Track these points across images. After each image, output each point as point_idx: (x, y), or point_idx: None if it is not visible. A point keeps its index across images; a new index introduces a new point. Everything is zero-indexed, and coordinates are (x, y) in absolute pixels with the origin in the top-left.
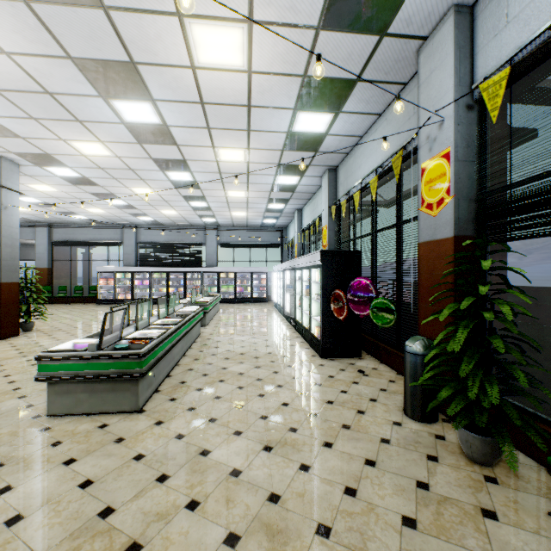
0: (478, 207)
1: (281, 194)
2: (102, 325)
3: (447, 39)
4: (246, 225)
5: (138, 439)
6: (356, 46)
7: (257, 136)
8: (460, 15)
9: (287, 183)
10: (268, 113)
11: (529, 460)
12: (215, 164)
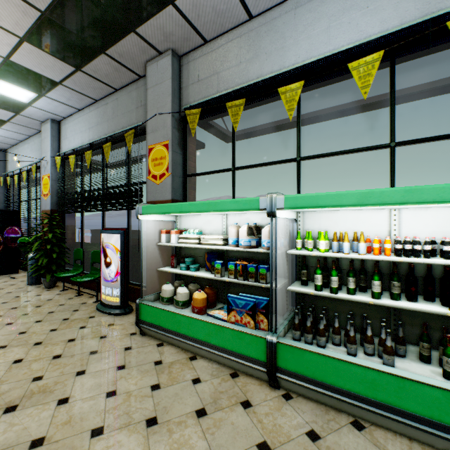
0: (59, 199)
1: None
2: None
3: (49, 130)
4: None
5: None
6: (2, 111)
7: None
8: (54, 123)
9: None
10: None
11: (69, 284)
12: None
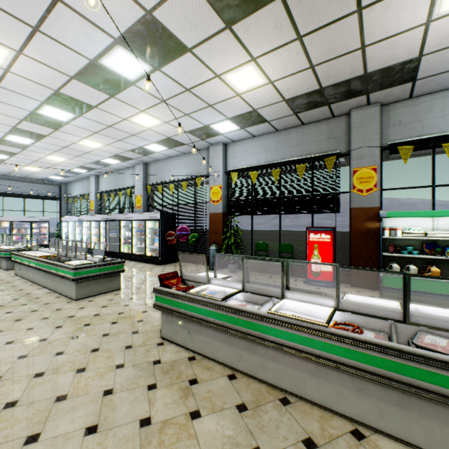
0: (229, 205)
1: (96, 166)
2: (105, 249)
3: (220, 151)
4: (23, 176)
5: (142, 291)
6: (193, 139)
7: (121, 143)
8: (224, 146)
9: (108, 162)
10: (139, 139)
11: (240, 270)
12: (70, 143)
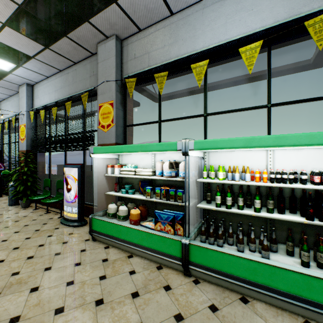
0: (32, 142)
1: None
2: None
3: (25, 91)
4: None
5: None
6: None
7: None
8: (29, 86)
9: None
10: None
11: (40, 205)
12: None
